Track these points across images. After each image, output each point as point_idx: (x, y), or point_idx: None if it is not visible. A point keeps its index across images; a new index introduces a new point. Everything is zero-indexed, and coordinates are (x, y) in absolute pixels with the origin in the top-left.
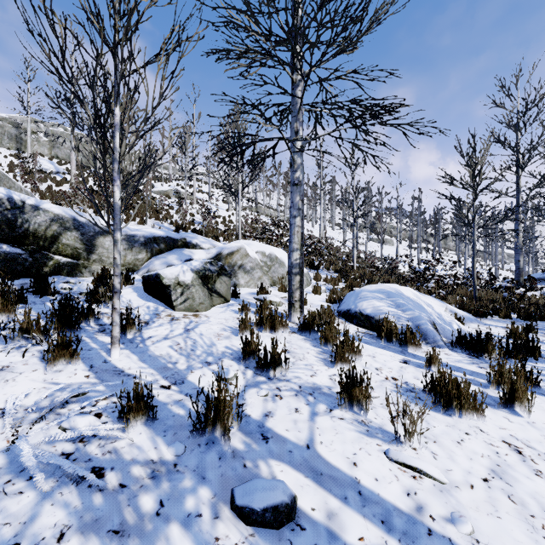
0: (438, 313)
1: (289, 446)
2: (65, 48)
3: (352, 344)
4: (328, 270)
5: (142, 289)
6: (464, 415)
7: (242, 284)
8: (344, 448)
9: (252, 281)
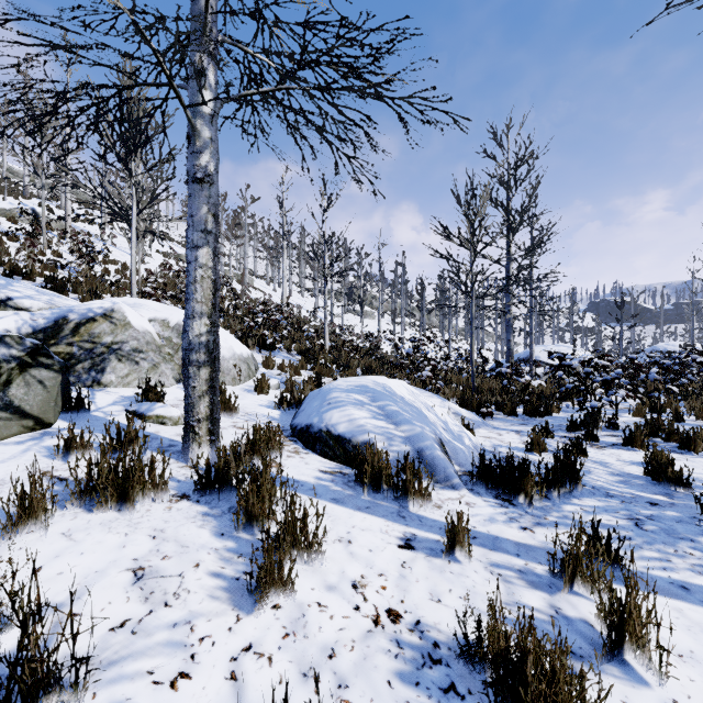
0: (443, 422)
1: None
2: None
3: (304, 528)
4: (288, 351)
5: None
6: None
7: (111, 381)
8: None
9: (135, 374)
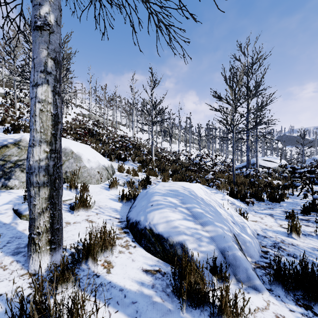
0: (230, 215)
1: None
2: None
3: None
4: (133, 161)
5: None
6: None
7: (15, 185)
8: None
9: None
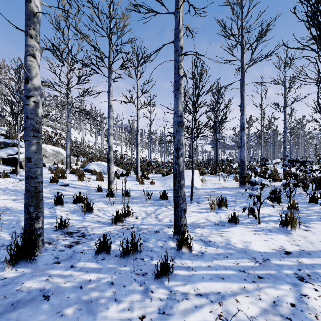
0: None
1: (68, 183)
2: (14, 109)
3: (83, 173)
4: (83, 157)
5: (0, 163)
6: (101, 181)
7: (44, 162)
8: (77, 183)
9: (49, 161)
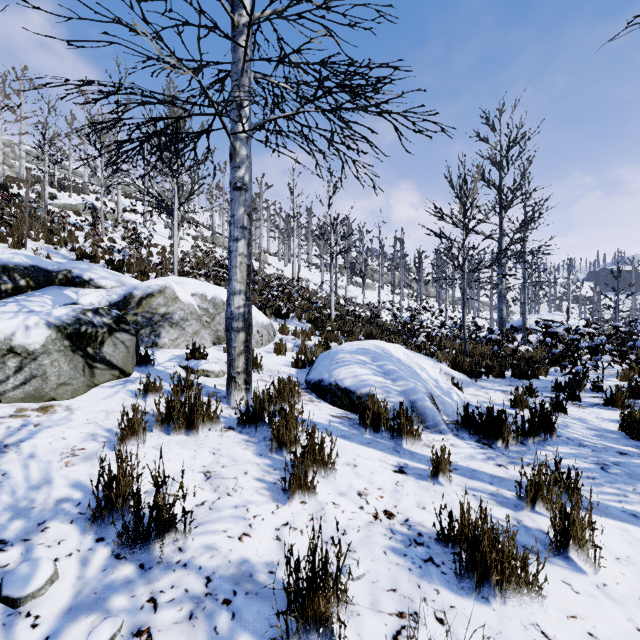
0: (434, 380)
1: None
2: None
3: (322, 451)
4: (300, 319)
5: None
6: (510, 597)
7: (165, 343)
8: None
9: (183, 338)
